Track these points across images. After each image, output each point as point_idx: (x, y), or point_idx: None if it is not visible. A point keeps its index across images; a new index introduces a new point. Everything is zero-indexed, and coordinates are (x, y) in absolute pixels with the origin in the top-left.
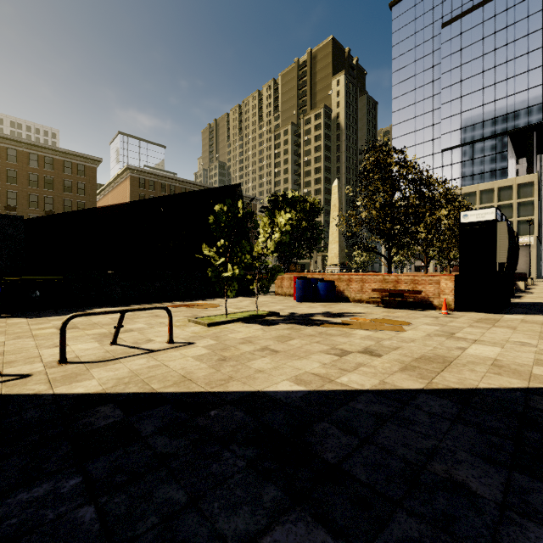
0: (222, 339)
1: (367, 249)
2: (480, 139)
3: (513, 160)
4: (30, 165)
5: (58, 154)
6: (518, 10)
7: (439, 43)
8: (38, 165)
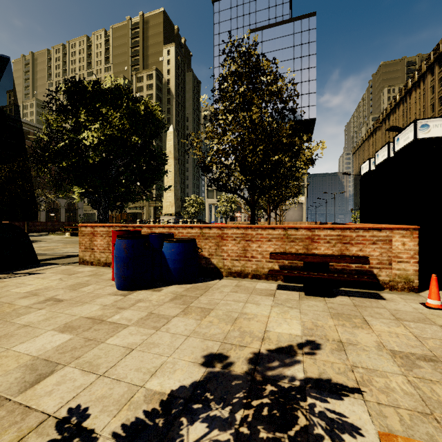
0: None
1: (229, 189)
2: None
3: None
4: None
5: None
6: (296, 38)
7: (248, 44)
8: None
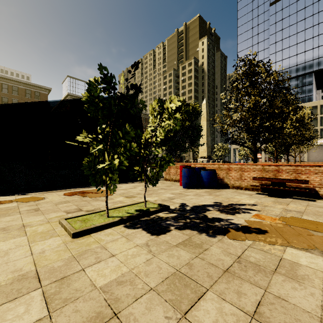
0: (63, 296)
1: (238, 143)
2: (295, 76)
3: (315, 90)
4: (3, 91)
5: (22, 85)
6: None
7: (268, 16)
8: (8, 91)
